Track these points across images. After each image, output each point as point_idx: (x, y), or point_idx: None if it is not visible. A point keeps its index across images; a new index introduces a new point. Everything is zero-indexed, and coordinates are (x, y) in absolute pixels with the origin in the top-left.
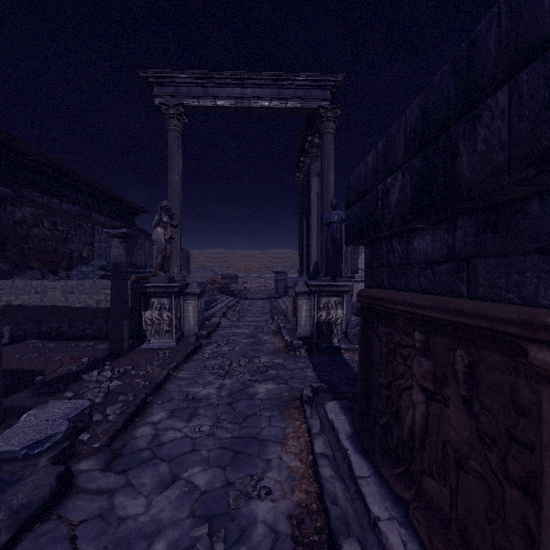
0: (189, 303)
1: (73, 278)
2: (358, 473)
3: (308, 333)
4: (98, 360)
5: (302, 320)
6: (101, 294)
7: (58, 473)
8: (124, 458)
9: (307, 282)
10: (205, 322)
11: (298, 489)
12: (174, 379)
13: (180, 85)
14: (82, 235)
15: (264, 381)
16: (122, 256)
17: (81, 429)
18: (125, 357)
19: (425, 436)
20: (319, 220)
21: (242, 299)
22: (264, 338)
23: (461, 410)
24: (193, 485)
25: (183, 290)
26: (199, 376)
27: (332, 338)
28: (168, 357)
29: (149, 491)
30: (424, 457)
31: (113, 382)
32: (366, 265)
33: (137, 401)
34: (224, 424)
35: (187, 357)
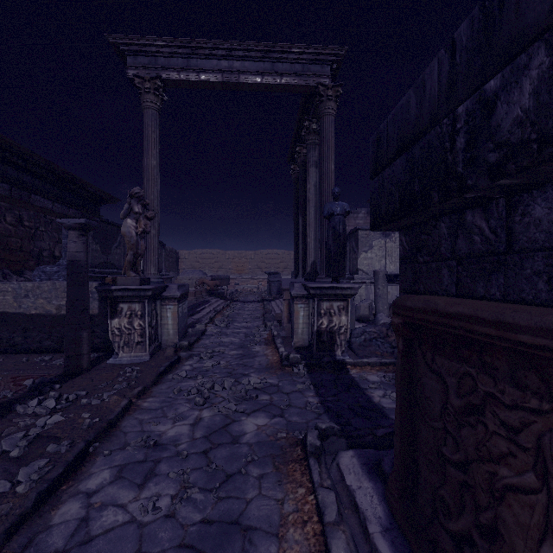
0: (167, 309)
1: (34, 280)
2: None
3: (305, 342)
4: (45, 382)
5: (298, 328)
6: (62, 298)
7: None
8: None
9: (305, 284)
10: (188, 330)
11: None
12: (137, 410)
13: (158, 55)
14: (54, 232)
15: (253, 412)
16: (80, 252)
17: None
18: (83, 377)
19: None
20: (317, 215)
21: (233, 302)
22: (255, 349)
23: None
24: None
25: (160, 294)
26: (170, 406)
27: (334, 349)
28: (135, 377)
29: None
30: None
31: (52, 418)
32: (402, 260)
33: (70, 456)
34: (193, 494)
35: (160, 377)
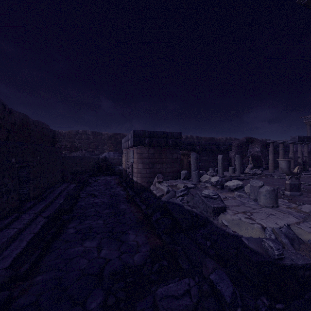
0: None
1: None
2: None
3: None
4: None
5: None
6: None
7: None
8: None
9: None
10: None
11: None
12: None
13: (309, 117)
14: None
15: None
16: None
17: None
18: None
19: None
20: None
21: None
22: None
23: None
24: None
25: None
26: None
27: None
28: None
29: None
30: None
31: None
32: None
33: None
34: None
35: None
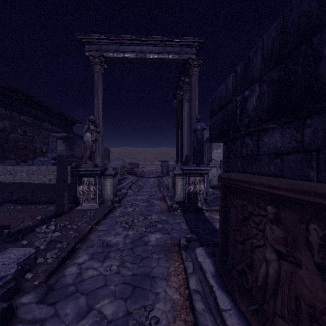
0: (107, 181)
1: (35, 165)
2: (222, 306)
3: (182, 199)
4: (47, 218)
5: (178, 191)
6: (52, 175)
7: (2, 310)
8: (55, 292)
9: (181, 167)
10: (118, 192)
11: (179, 318)
12: (96, 231)
13: (102, 44)
14: (43, 138)
15: (154, 232)
16: (63, 151)
17: (27, 270)
18: (65, 216)
19: (278, 287)
20: (188, 129)
21: (141, 177)
22: (154, 202)
23: (314, 273)
24: (103, 315)
25: (103, 172)
26: (112, 229)
27: (197, 202)
28: (93, 215)
29: (70, 320)
30: (276, 303)
31: (55, 233)
32: (224, 156)
33: (69, 248)
34: (127, 265)
35: (105, 216)
